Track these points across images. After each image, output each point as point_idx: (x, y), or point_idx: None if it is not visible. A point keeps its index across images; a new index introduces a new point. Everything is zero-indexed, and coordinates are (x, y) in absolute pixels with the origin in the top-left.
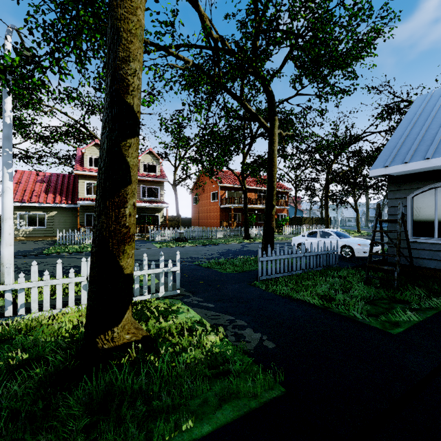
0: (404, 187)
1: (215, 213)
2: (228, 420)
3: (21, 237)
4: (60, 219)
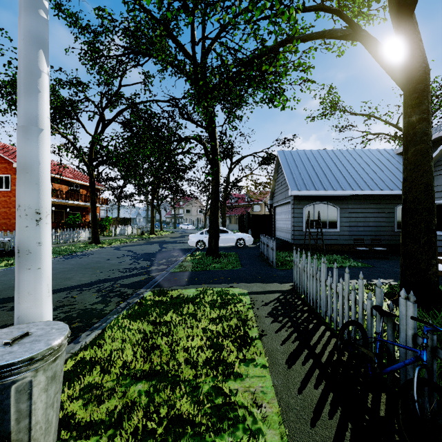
0: (302, 203)
1: (2, 210)
2: None
3: None
4: None
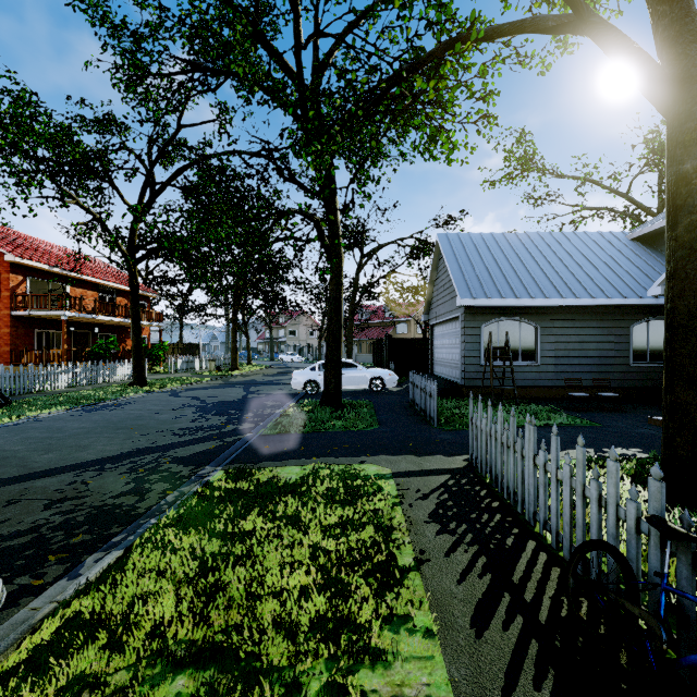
0: (478, 318)
1: None
2: None
3: None
4: None
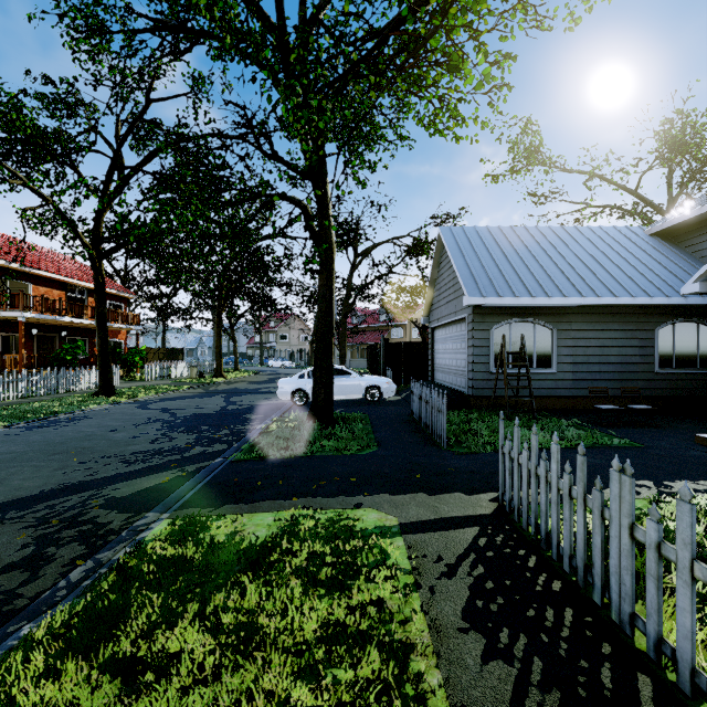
0: (488, 320)
1: None
2: None
3: None
4: None
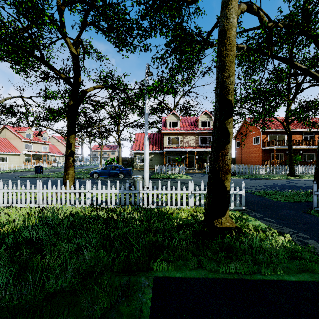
0: None
1: (257, 154)
2: (308, 280)
3: (138, 168)
4: (155, 159)
